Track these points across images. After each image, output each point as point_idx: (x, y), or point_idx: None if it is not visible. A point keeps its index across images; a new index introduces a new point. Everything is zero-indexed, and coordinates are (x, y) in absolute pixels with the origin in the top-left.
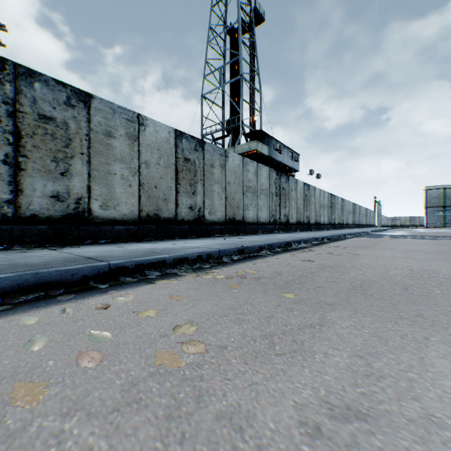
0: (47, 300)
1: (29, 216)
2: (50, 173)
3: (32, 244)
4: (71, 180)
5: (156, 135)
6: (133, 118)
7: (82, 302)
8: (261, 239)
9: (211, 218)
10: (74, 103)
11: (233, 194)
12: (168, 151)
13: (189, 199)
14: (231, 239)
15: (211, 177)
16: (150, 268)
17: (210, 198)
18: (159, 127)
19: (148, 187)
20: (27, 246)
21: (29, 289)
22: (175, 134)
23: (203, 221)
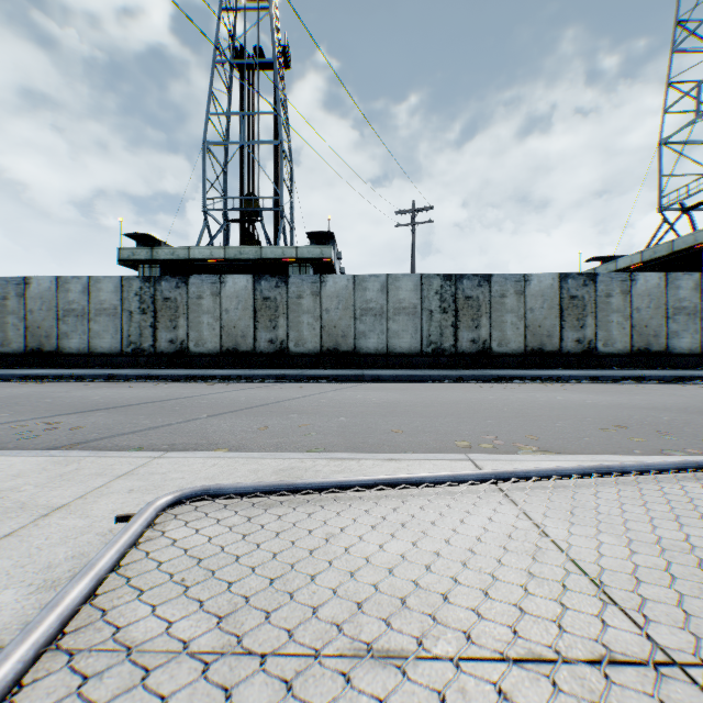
0: (478, 383)
1: (460, 353)
2: (470, 328)
3: (462, 367)
4: (480, 330)
5: (539, 285)
6: (520, 279)
7: (488, 384)
8: (655, 373)
9: (605, 350)
10: (481, 283)
11: (645, 321)
12: (552, 295)
13: (575, 333)
14: (613, 372)
15: (606, 307)
16: (517, 380)
17: (604, 329)
18: (542, 277)
19: (532, 328)
20: (460, 368)
21: (472, 380)
22: (558, 278)
23: (594, 353)
